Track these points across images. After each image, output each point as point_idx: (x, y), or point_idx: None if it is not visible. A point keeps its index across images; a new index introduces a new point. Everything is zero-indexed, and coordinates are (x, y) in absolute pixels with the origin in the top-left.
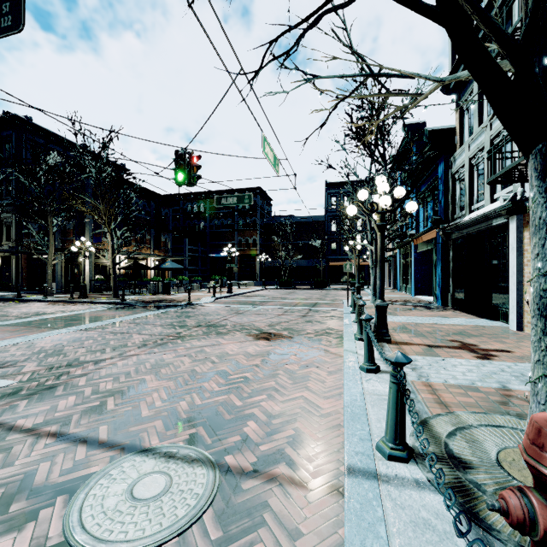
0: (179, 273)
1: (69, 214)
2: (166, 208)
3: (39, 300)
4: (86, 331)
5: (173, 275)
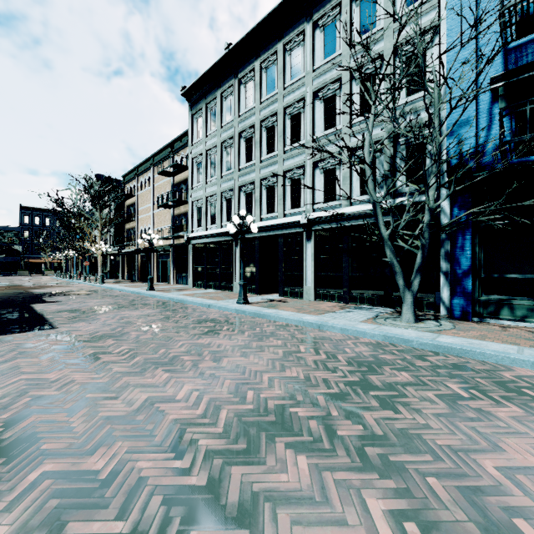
0: None
1: None
2: None
3: None
4: None
5: None
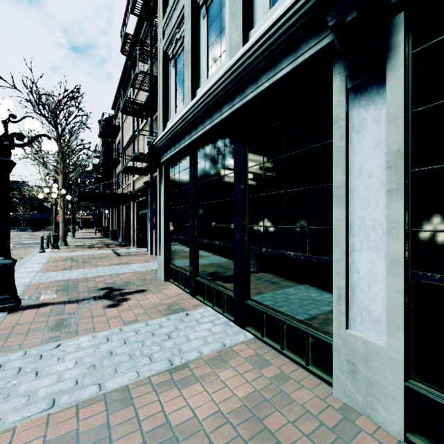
0: None
1: None
2: None
3: None
4: None
5: None
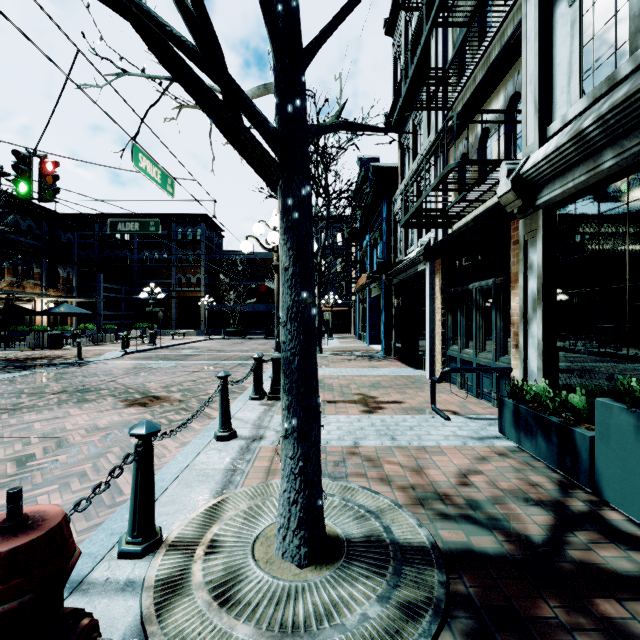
0: (89, 320)
1: None
2: (68, 231)
3: None
4: None
5: (80, 323)
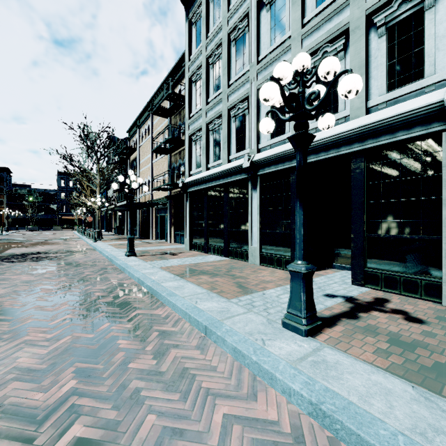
0: None
1: None
2: None
3: None
4: None
5: None
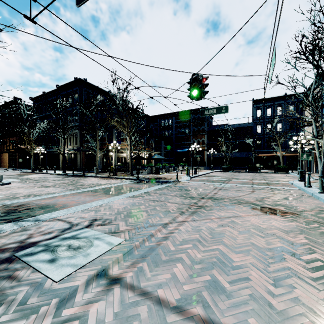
0: (158, 162)
1: (106, 129)
2: (151, 123)
3: (93, 176)
4: (133, 198)
5: (154, 163)
